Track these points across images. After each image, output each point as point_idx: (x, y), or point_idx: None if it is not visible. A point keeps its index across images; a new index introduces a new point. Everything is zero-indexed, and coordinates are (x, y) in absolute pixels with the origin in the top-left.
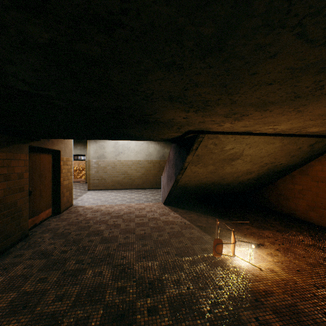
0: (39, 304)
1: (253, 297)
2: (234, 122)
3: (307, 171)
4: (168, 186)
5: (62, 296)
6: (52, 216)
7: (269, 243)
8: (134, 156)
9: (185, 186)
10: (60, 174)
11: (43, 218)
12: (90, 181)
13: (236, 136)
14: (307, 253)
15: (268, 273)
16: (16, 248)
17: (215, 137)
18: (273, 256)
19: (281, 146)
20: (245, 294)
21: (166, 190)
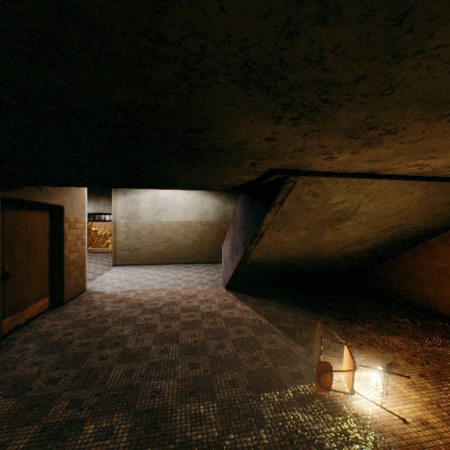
0: None
1: None
2: (360, 150)
3: None
4: (232, 262)
5: None
6: (50, 310)
7: (405, 361)
8: (181, 215)
9: (259, 261)
10: (63, 244)
11: (31, 315)
12: (117, 252)
13: (351, 180)
14: None
15: (420, 429)
16: None
17: (316, 181)
18: (418, 390)
19: (422, 198)
20: None
21: (230, 267)
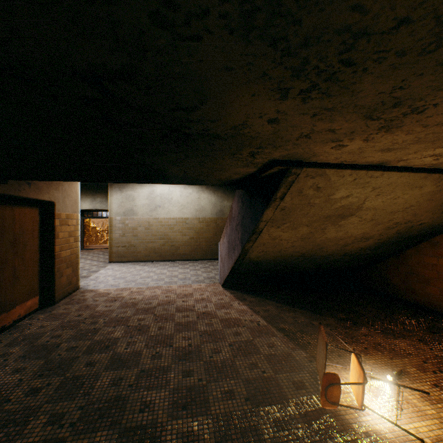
0: None
1: None
2: (374, 136)
3: None
4: (229, 260)
5: None
6: (40, 310)
7: (415, 368)
8: (178, 211)
9: (257, 259)
10: (54, 241)
11: (19, 315)
12: (113, 248)
13: (359, 173)
14: None
15: None
16: None
17: (320, 174)
18: (434, 403)
19: (432, 192)
20: None
21: (227, 265)
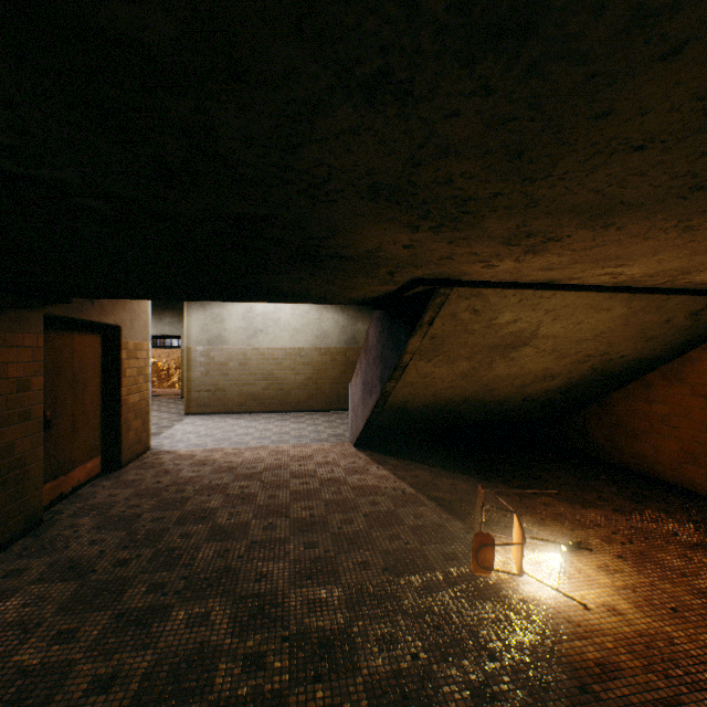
0: (52, 701)
1: (574, 680)
2: (524, 258)
3: (681, 374)
4: (365, 407)
5: (109, 679)
6: (102, 476)
7: (600, 539)
8: (288, 338)
9: (403, 406)
10: (120, 381)
11: (79, 481)
12: (192, 393)
13: (524, 293)
14: (691, 566)
15: (604, 616)
16: (10, 553)
17: (476, 294)
18: (611, 573)
19: (626, 316)
20: (554, 673)
21: (361, 415)
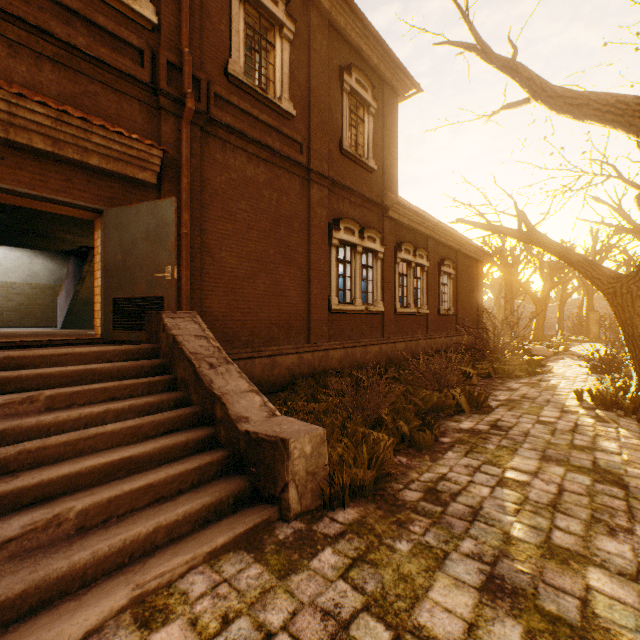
0: None
1: None
2: None
3: None
4: (67, 303)
5: None
6: None
7: None
8: (2, 275)
9: (88, 301)
10: None
11: None
12: None
13: None
14: None
15: None
16: None
17: None
18: None
19: None
20: None
21: (66, 309)
